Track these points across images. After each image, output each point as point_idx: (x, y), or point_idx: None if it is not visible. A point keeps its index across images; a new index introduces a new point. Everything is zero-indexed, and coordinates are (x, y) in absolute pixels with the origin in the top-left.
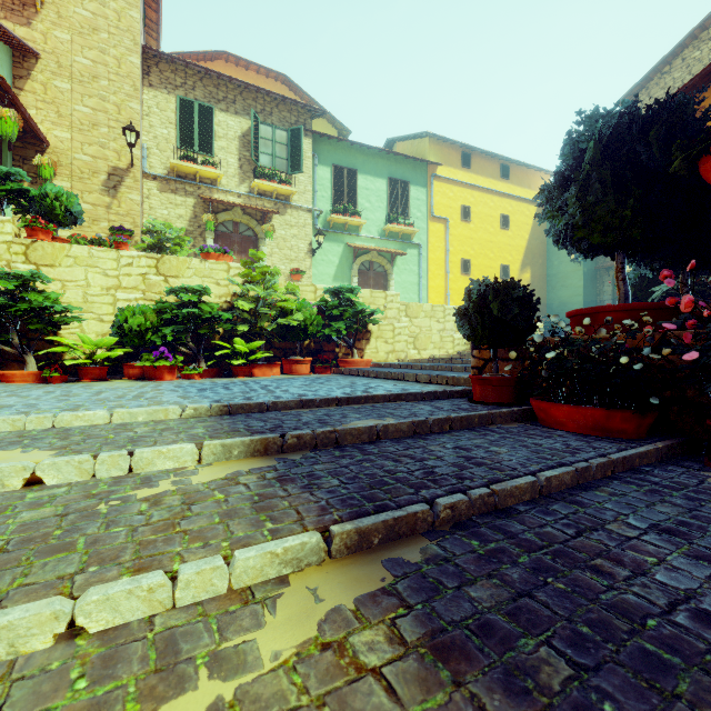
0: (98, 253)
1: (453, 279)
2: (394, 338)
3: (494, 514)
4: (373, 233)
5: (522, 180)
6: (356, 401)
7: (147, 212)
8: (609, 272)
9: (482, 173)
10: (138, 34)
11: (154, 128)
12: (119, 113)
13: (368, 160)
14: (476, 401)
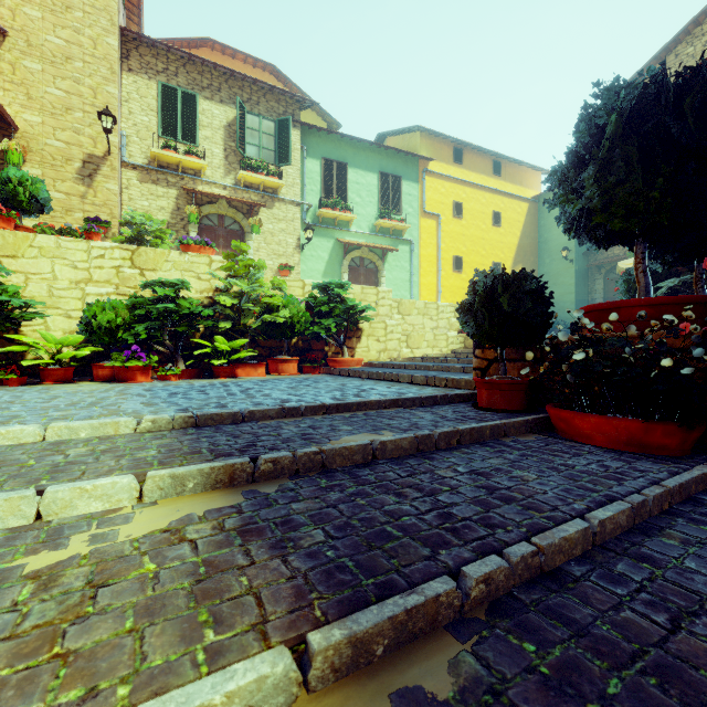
0: (66, 244)
1: (445, 276)
2: (386, 336)
3: (542, 584)
4: (364, 229)
5: (514, 177)
6: (346, 408)
7: (126, 203)
8: (600, 270)
9: (474, 169)
10: (115, 15)
11: (134, 115)
12: (95, 97)
13: (358, 154)
14: (482, 407)
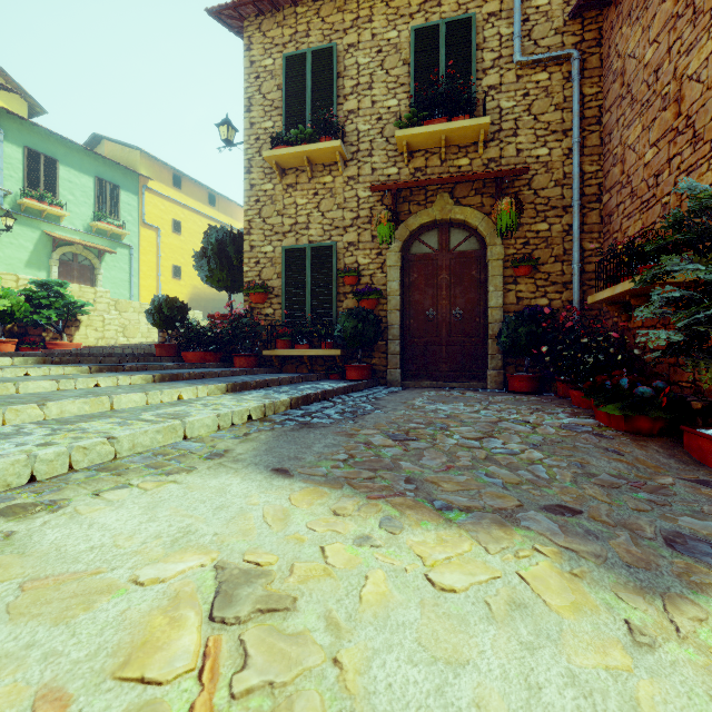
0: None
1: (165, 281)
2: (105, 327)
3: (145, 371)
4: (78, 227)
5: (226, 210)
6: (82, 355)
7: None
8: None
9: (192, 196)
10: None
11: None
12: None
13: (71, 153)
14: (157, 356)
